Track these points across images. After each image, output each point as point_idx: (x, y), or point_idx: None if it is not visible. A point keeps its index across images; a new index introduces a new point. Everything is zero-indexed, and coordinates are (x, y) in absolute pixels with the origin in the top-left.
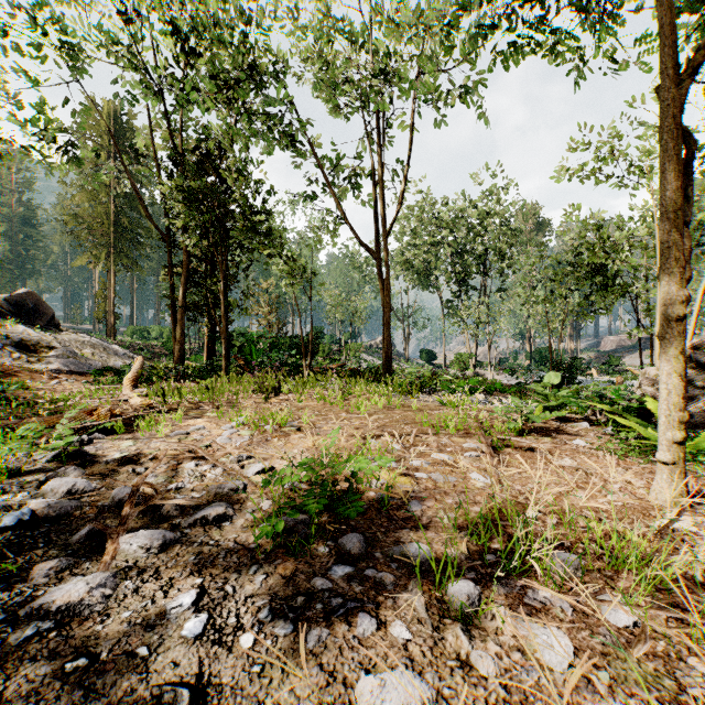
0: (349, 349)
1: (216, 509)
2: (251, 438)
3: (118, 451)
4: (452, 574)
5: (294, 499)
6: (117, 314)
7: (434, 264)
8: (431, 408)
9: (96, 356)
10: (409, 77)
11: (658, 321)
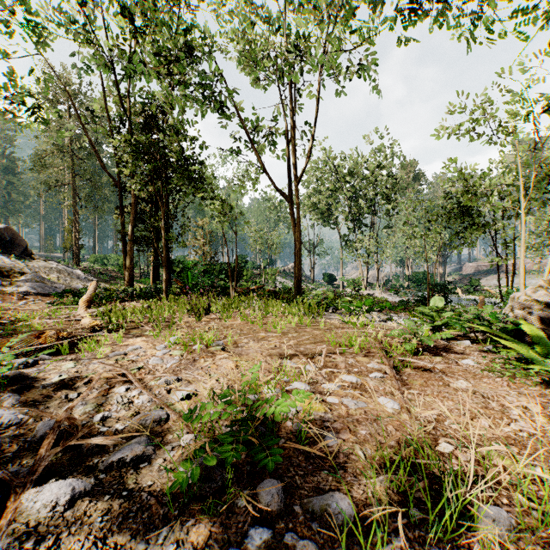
0: (267, 273)
1: (134, 449)
2: (181, 359)
3: (58, 373)
4: (381, 549)
5: (214, 431)
6: (81, 245)
7: (334, 206)
8: (335, 326)
9: (61, 280)
10: (316, 53)
11: (522, 253)
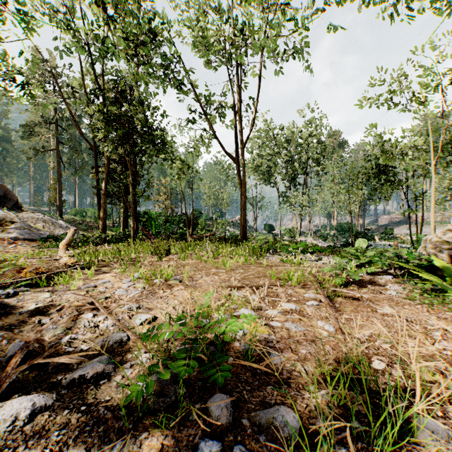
0: (218, 224)
1: (95, 367)
2: (143, 290)
3: (35, 302)
4: None
5: (170, 351)
6: (64, 200)
7: (273, 168)
8: (275, 264)
9: (46, 228)
10: (259, 37)
11: (432, 203)
